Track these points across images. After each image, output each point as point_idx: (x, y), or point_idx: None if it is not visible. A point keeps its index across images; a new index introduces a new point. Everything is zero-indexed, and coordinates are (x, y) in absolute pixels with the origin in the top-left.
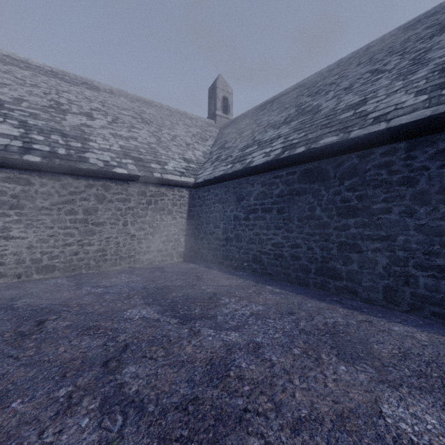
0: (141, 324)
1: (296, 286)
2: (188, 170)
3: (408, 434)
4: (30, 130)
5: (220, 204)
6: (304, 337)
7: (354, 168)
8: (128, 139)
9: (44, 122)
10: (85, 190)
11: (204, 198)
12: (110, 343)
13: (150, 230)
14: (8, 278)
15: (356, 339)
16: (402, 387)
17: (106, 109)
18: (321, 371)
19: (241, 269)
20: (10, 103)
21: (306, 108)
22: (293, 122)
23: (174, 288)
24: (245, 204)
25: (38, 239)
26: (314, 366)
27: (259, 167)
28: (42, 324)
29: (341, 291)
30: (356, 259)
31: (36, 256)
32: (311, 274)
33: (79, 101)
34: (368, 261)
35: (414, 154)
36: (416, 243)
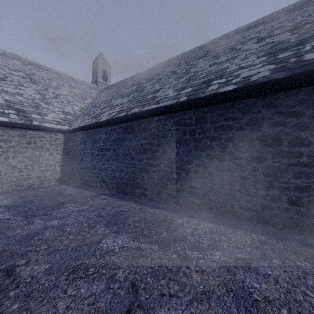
0: None
1: (121, 195)
2: (65, 120)
3: (103, 248)
4: None
5: (83, 145)
6: (96, 218)
7: (146, 127)
8: (14, 94)
9: None
10: None
11: (75, 140)
12: None
13: (30, 162)
14: None
15: (124, 217)
16: (122, 232)
17: None
18: (89, 231)
19: (95, 187)
20: None
21: (140, 87)
22: (130, 95)
23: (36, 201)
24: (97, 145)
25: None
26: (88, 230)
27: (102, 122)
28: None
29: (140, 195)
30: (146, 177)
31: None
32: (128, 187)
33: None
34: (151, 177)
35: (166, 122)
36: (167, 167)
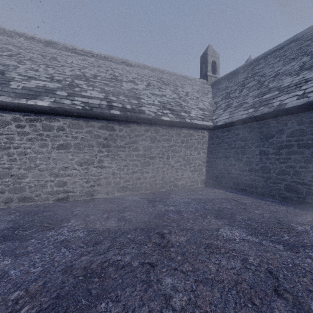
0: (251, 247)
1: None
2: (205, 116)
3: None
4: (107, 94)
5: (242, 142)
6: None
7: None
8: (161, 96)
9: (112, 88)
10: (144, 133)
11: (223, 137)
12: (249, 266)
13: (183, 162)
14: (102, 194)
15: None
16: None
17: (140, 77)
18: None
19: (269, 196)
20: (92, 78)
21: None
22: None
23: (231, 211)
24: (274, 140)
25: (118, 168)
26: None
27: (297, 107)
28: (164, 237)
29: None
30: None
31: (117, 180)
32: None
33: (125, 74)
34: None
35: None
36: None
